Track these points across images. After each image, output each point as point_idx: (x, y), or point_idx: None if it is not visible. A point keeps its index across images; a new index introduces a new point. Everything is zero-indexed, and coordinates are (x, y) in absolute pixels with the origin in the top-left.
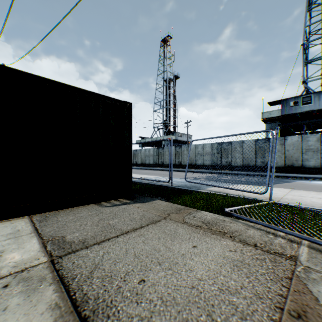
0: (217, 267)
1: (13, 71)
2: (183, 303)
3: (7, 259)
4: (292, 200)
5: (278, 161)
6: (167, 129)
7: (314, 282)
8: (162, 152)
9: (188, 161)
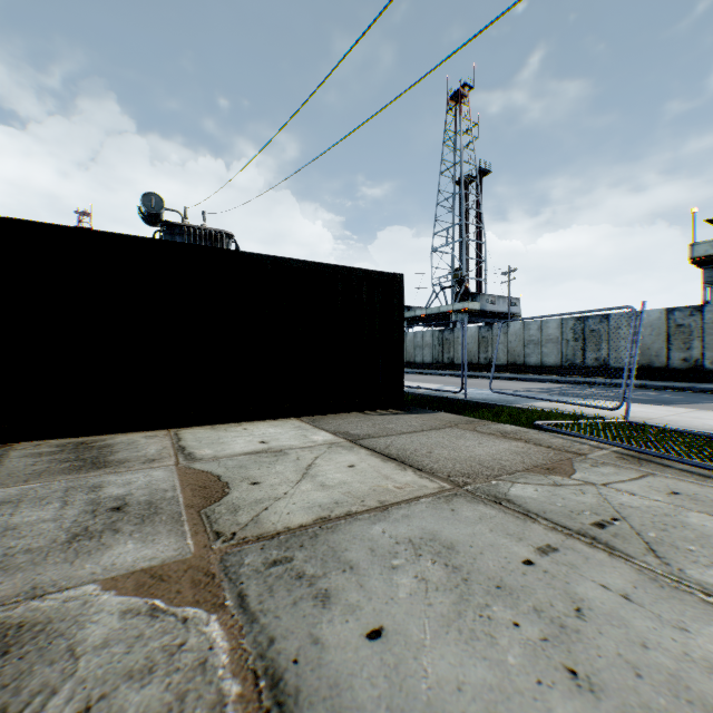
0: (497, 453)
1: (281, 260)
2: (461, 460)
3: (313, 438)
4: (666, 422)
5: None
6: (463, 287)
7: (583, 463)
8: (451, 338)
9: (508, 357)
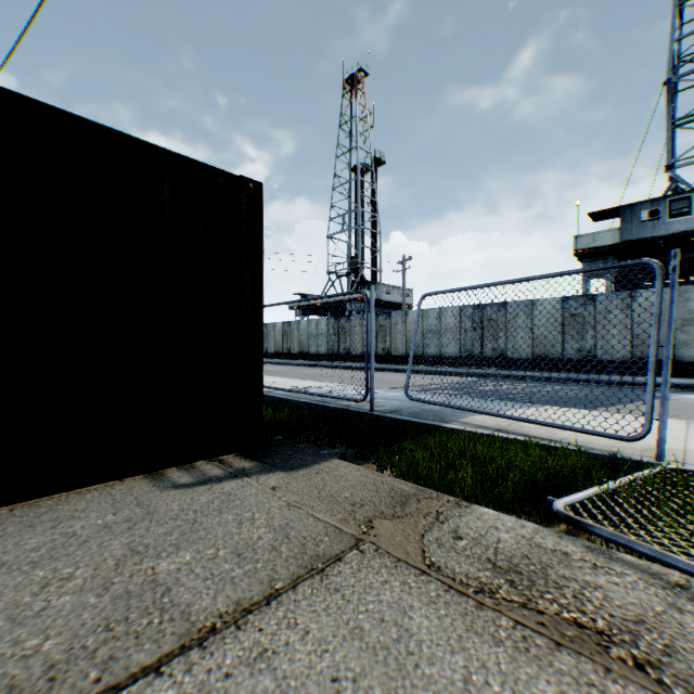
0: None
1: None
2: None
3: None
4: None
5: (616, 348)
6: (359, 276)
7: None
8: (347, 326)
9: (407, 347)
